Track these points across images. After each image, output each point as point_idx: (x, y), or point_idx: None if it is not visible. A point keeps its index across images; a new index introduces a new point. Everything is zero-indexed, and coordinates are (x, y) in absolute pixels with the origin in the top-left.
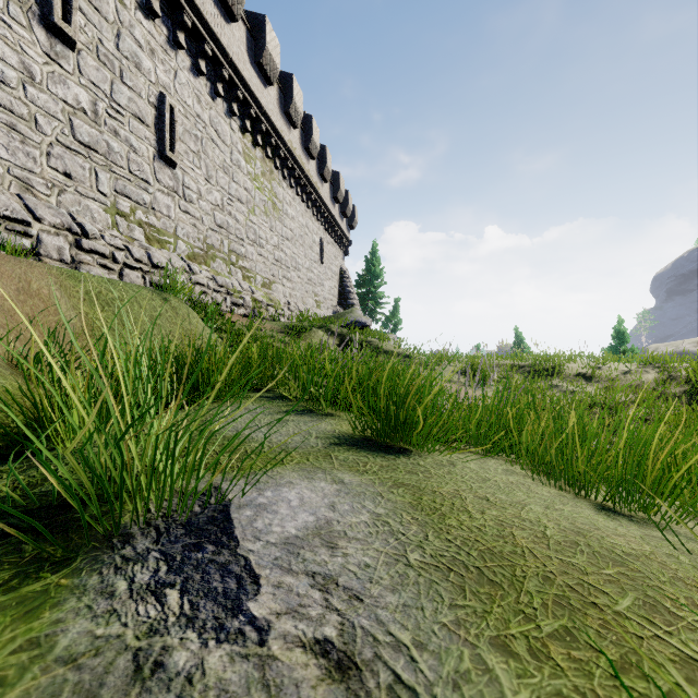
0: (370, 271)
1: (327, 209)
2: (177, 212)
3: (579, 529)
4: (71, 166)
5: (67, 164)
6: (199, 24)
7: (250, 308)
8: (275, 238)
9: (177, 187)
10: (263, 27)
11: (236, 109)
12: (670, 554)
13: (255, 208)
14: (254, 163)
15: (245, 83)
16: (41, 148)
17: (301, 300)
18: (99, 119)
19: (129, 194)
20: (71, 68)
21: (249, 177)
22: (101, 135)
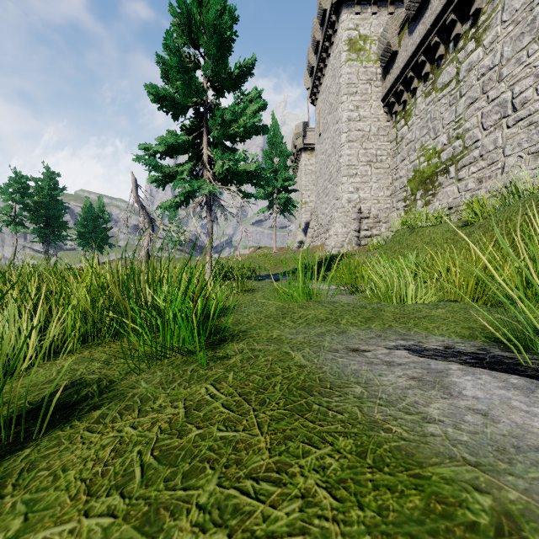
0: None
1: None
2: None
3: None
4: None
5: None
6: None
7: None
8: None
9: None
10: None
11: None
12: None
13: None
14: None
15: None
16: None
17: None
18: None
19: None
20: None
21: None
22: None
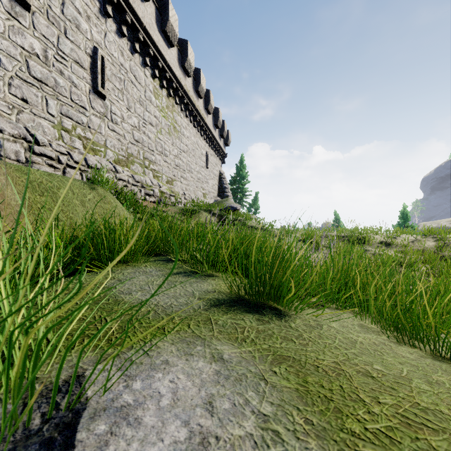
0: (239, 174)
1: (211, 132)
2: (106, 130)
3: None
4: (27, 94)
5: (24, 92)
6: (121, 0)
7: (158, 197)
8: (175, 150)
9: (106, 112)
10: (167, 6)
11: (148, 62)
12: None
13: (162, 130)
14: (161, 99)
15: (155, 44)
16: (4, 80)
17: (193, 192)
18: (49, 62)
19: (71, 116)
20: (27, 24)
21: (157, 108)
22: (50, 73)
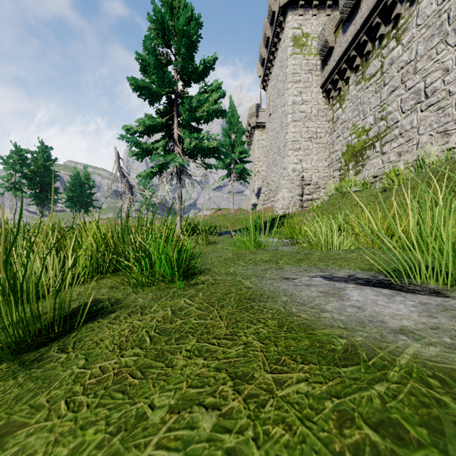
0: None
1: None
2: None
3: (148, 366)
4: None
5: None
6: None
7: None
8: None
9: None
10: None
11: None
12: (82, 368)
13: None
14: None
15: None
16: None
17: None
18: None
19: None
20: None
21: None
22: None
